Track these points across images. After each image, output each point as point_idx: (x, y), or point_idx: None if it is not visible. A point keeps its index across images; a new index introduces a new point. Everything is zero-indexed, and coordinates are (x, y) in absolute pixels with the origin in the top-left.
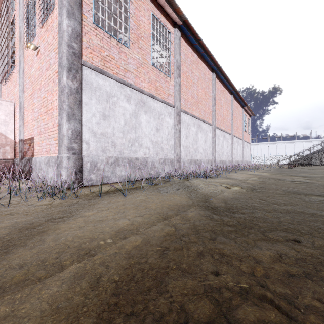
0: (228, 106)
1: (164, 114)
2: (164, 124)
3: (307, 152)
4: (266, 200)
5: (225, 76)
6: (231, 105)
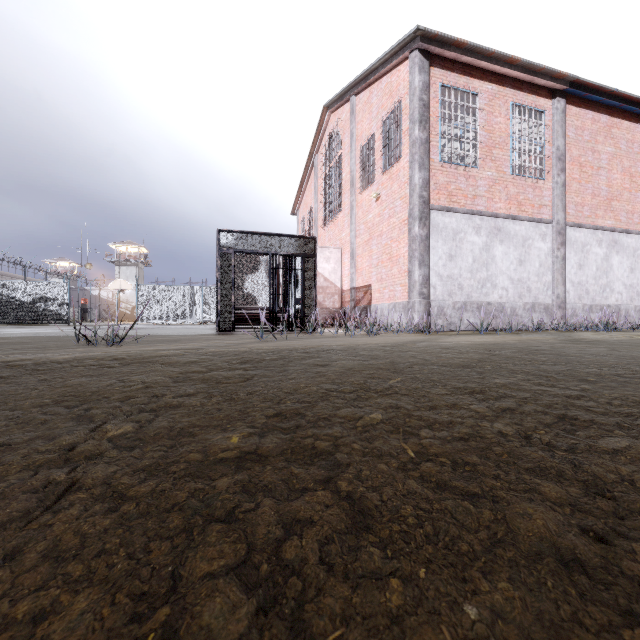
0: None
1: (532, 238)
2: (532, 253)
3: None
4: None
5: None
6: None
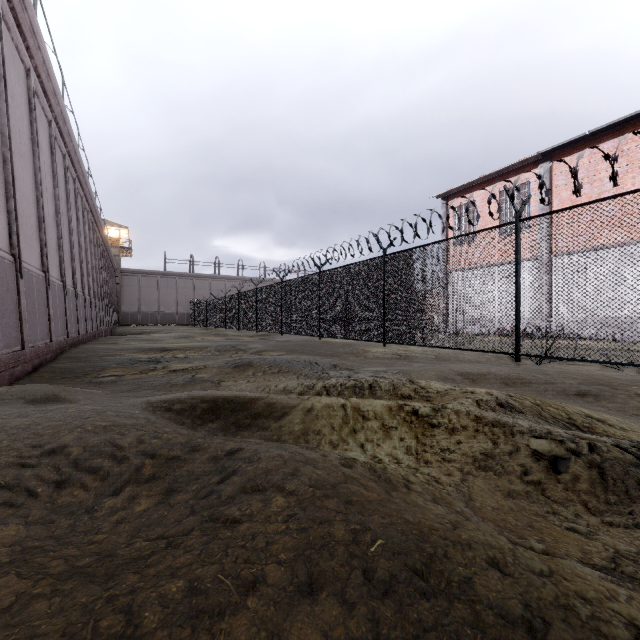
0: None
1: None
2: None
3: None
4: None
5: None
6: None
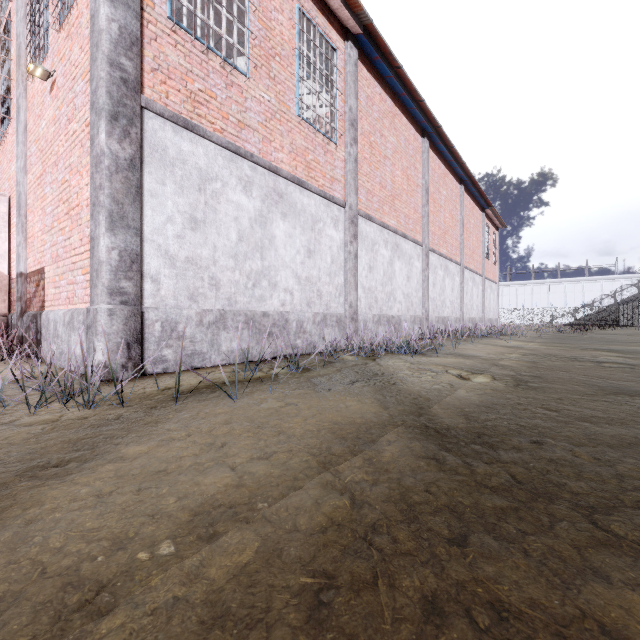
0: (453, 206)
1: (323, 221)
2: (323, 242)
3: (609, 301)
4: (560, 411)
5: (448, 146)
6: (460, 205)
